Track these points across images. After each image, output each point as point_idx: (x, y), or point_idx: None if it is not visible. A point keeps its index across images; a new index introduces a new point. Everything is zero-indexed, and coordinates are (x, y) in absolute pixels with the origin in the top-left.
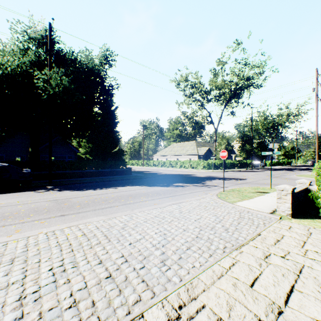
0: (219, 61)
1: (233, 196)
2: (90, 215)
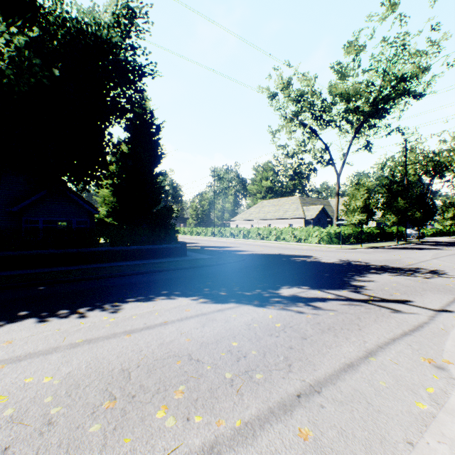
0: (350, 47)
1: None
2: None
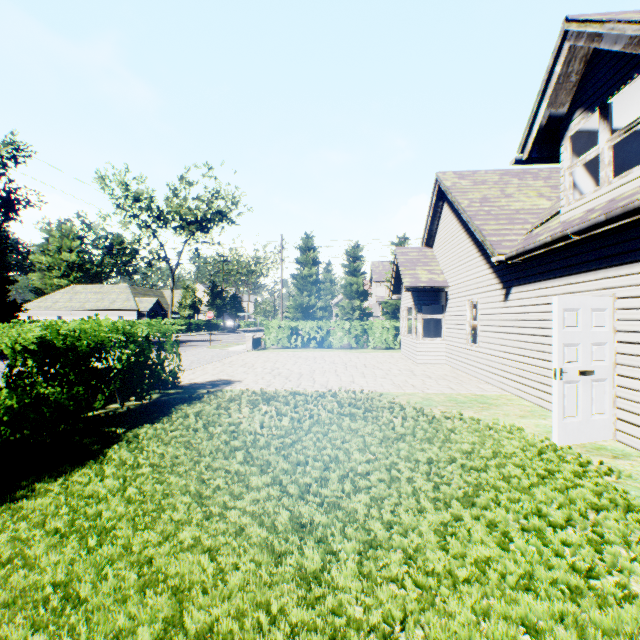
0: (183, 179)
1: (220, 347)
2: None
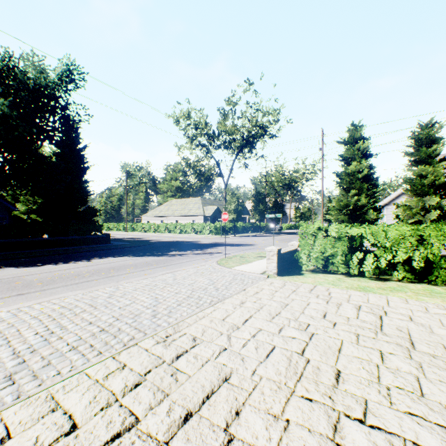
0: (229, 101)
1: (233, 262)
2: (62, 291)
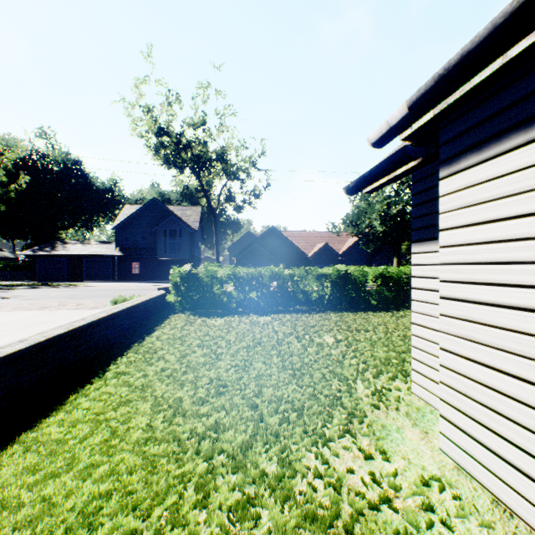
0: None
1: None
2: None
